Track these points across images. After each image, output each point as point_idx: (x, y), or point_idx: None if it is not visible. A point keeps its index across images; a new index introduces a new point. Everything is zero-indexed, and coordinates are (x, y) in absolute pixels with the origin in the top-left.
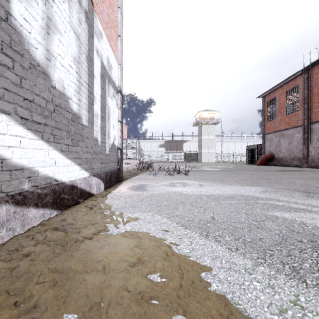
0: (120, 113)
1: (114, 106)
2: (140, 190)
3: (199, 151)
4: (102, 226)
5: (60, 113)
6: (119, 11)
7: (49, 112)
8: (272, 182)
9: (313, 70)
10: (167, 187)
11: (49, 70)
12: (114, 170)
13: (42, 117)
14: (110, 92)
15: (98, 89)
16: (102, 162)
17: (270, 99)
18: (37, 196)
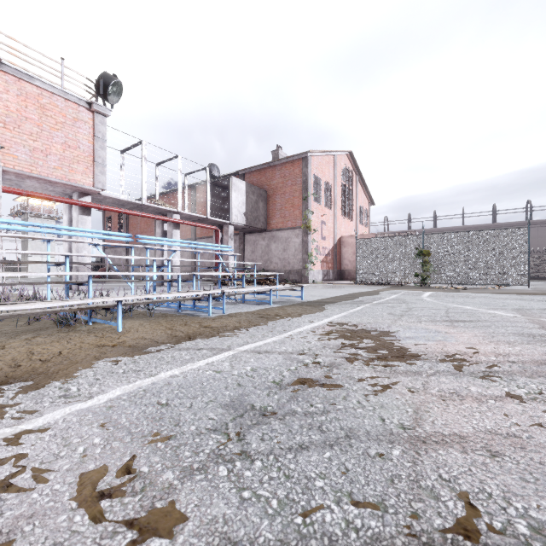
0: None
1: None
2: None
3: (24, 259)
4: None
5: None
6: None
7: None
8: None
9: None
10: None
11: None
12: None
13: None
14: None
15: None
16: None
17: (109, 216)
18: None
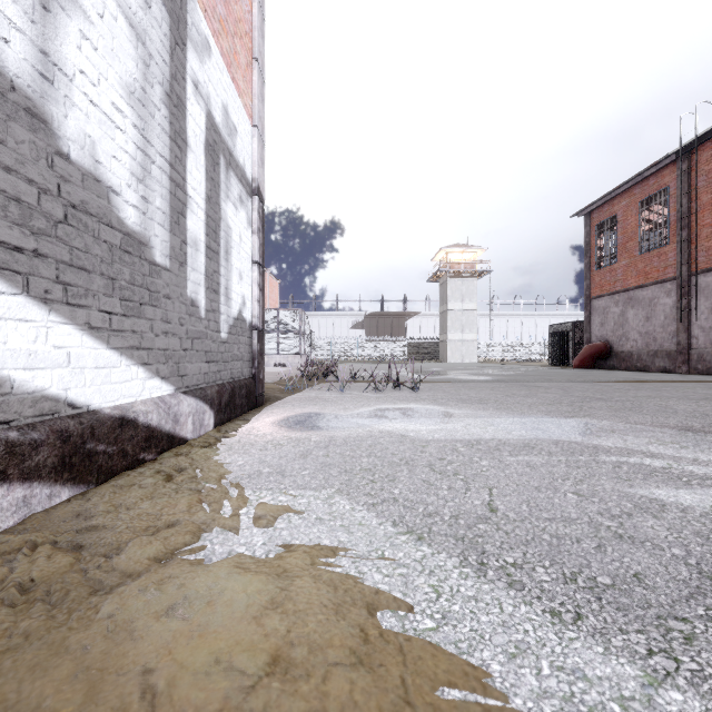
0: (258, 243)
1: (242, 225)
2: (302, 427)
3: (442, 337)
4: (186, 533)
5: (84, 228)
6: (255, 0)
7: (50, 221)
8: (620, 408)
9: (702, 151)
10: (369, 421)
11: (50, 107)
12: (243, 379)
13: (26, 234)
14: (231, 192)
15: (199, 180)
16: (210, 360)
17: (604, 219)
18: (5, 449)
